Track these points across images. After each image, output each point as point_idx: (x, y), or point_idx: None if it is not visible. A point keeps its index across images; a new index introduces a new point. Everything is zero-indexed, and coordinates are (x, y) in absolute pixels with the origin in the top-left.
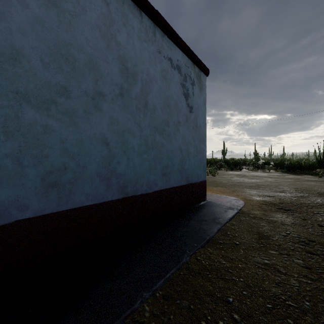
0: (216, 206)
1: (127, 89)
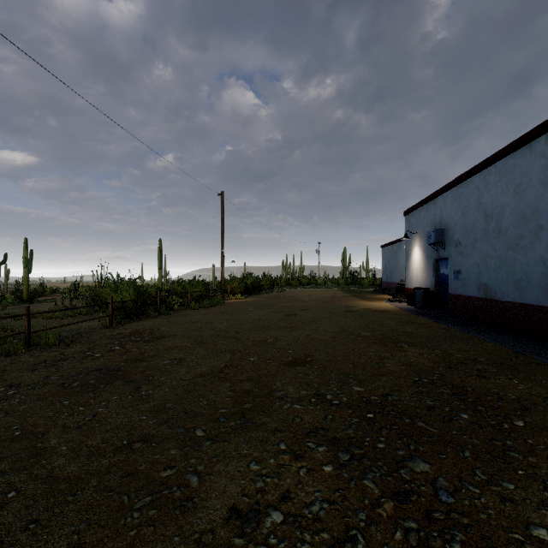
0: None
1: None
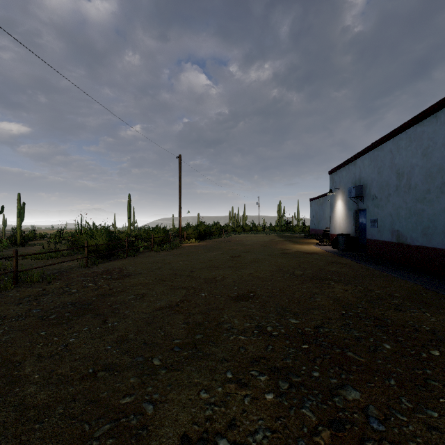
0: None
1: None
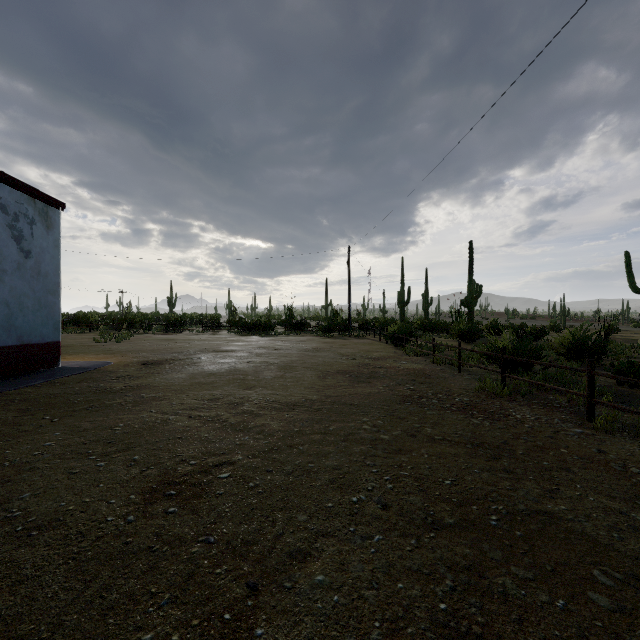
0: (68, 369)
1: None
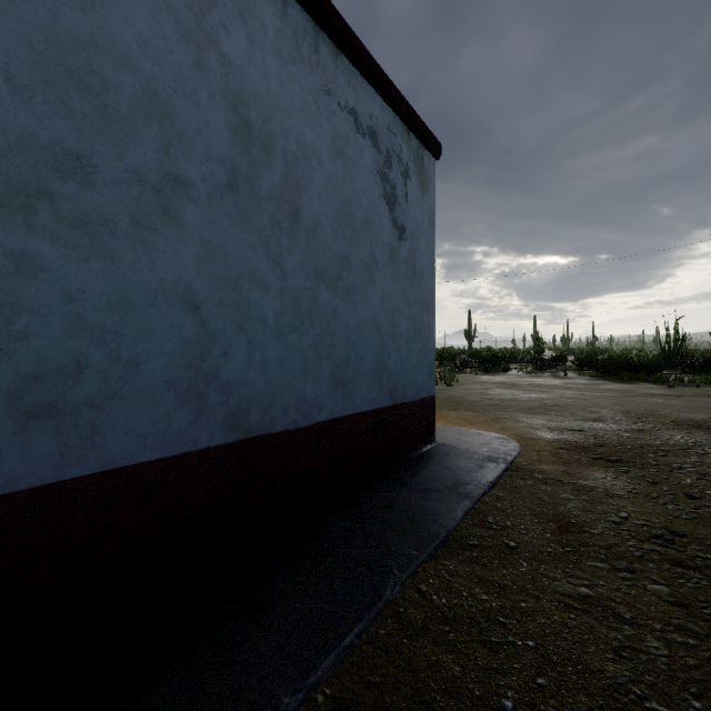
0: (458, 454)
1: (248, 174)
